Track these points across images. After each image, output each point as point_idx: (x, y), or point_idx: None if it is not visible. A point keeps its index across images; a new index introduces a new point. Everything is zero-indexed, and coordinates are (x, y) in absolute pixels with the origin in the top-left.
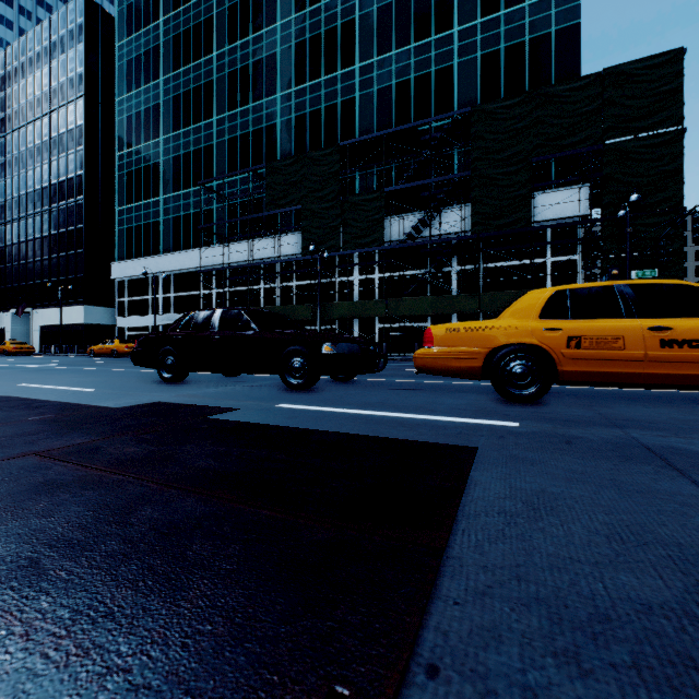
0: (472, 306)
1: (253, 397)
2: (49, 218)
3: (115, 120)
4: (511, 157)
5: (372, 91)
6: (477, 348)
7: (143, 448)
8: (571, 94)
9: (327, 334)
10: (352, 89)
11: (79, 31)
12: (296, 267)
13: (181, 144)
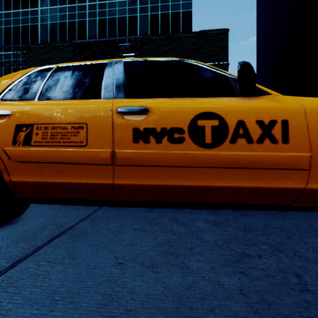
0: None
1: None
2: None
3: None
4: None
5: (96, 19)
6: None
7: None
8: (186, 39)
9: None
10: (84, 15)
11: None
12: None
13: None
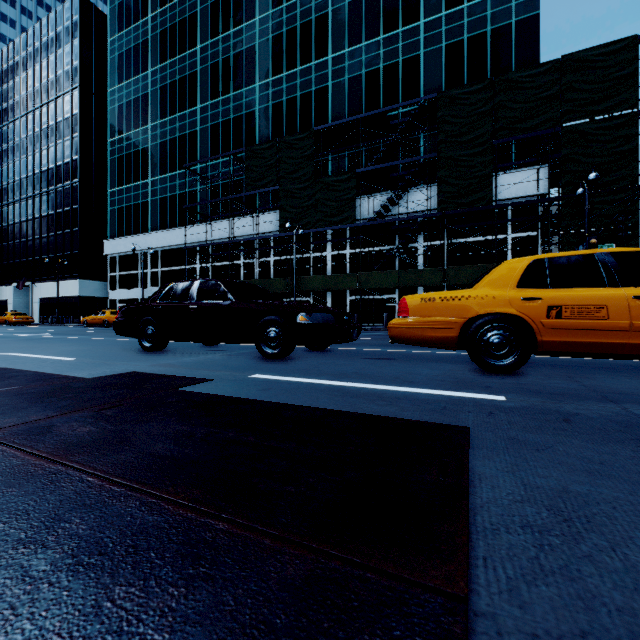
0: (437, 279)
1: (229, 366)
2: (47, 200)
3: (107, 109)
4: (474, 140)
5: (344, 80)
6: (453, 318)
7: (99, 427)
8: (531, 80)
9: (302, 304)
10: (325, 78)
11: (74, 27)
12: (273, 243)
13: (168, 131)
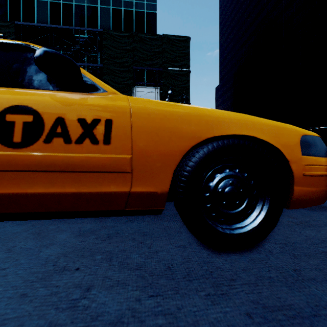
0: None
1: None
2: None
3: None
4: (123, 63)
5: (47, 1)
6: None
7: None
8: (150, 41)
9: None
10: None
11: None
12: None
13: None
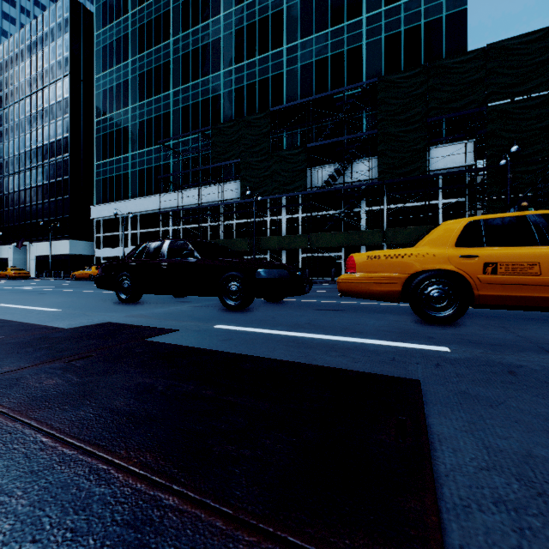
0: (378, 239)
1: (194, 317)
2: (42, 171)
3: (93, 94)
4: (410, 118)
5: (297, 67)
6: (397, 274)
7: (66, 379)
8: (460, 66)
9: (260, 261)
10: (280, 65)
11: (65, 23)
12: (236, 208)
13: (145, 112)
